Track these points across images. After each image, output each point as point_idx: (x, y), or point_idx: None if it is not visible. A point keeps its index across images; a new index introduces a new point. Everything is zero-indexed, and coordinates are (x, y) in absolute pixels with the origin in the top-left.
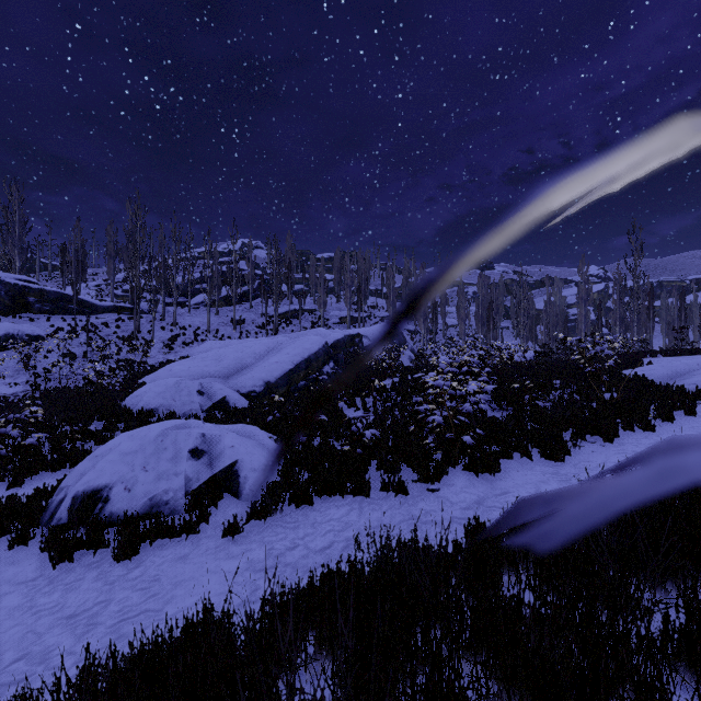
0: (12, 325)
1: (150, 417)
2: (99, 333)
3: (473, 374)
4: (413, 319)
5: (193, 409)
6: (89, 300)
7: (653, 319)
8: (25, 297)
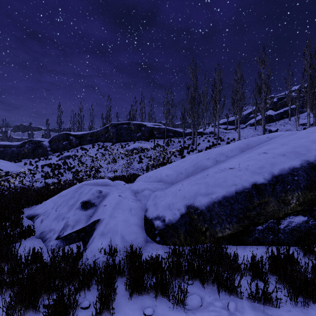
0: (138, 144)
1: (17, 227)
2: (173, 146)
3: None
4: None
5: (55, 228)
6: (179, 130)
7: None
8: (153, 132)
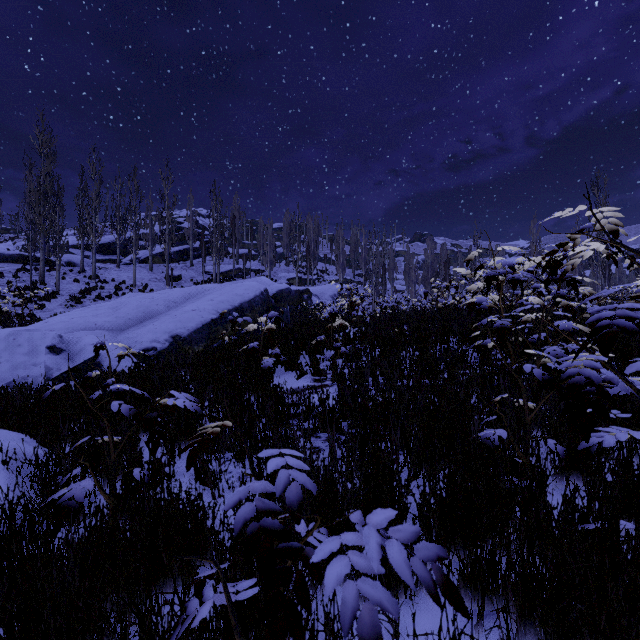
0: None
1: None
2: None
3: (494, 312)
4: (362, 283)
5: (30, 375)
6: None
7: (609, 278)
8: None
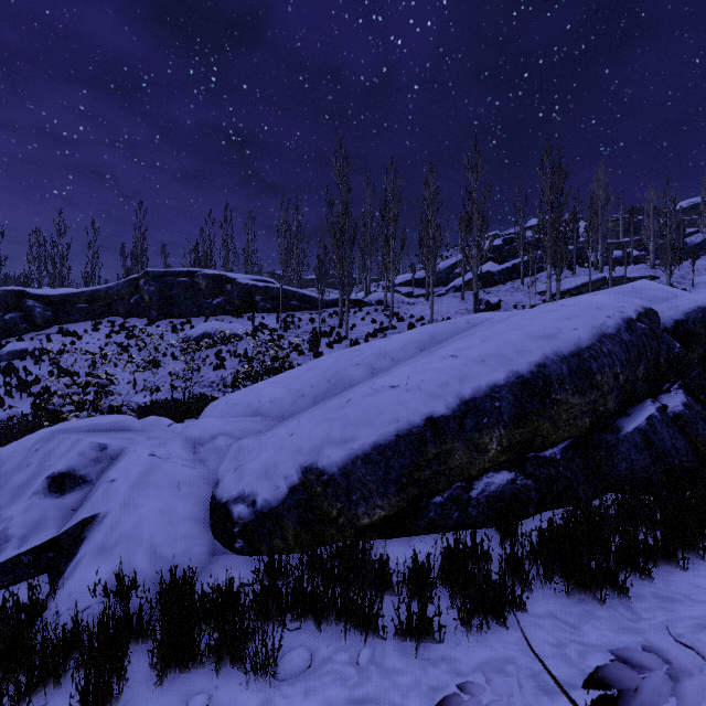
0: (216, 324)
1: None
2: (298, 330)
3: None
4: None
5: None
6: (311, 295)
7: None
8: (253, 296)
